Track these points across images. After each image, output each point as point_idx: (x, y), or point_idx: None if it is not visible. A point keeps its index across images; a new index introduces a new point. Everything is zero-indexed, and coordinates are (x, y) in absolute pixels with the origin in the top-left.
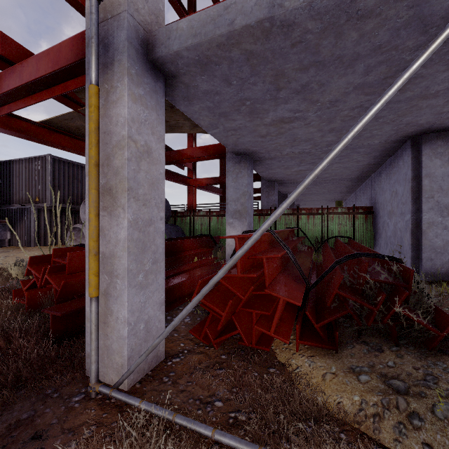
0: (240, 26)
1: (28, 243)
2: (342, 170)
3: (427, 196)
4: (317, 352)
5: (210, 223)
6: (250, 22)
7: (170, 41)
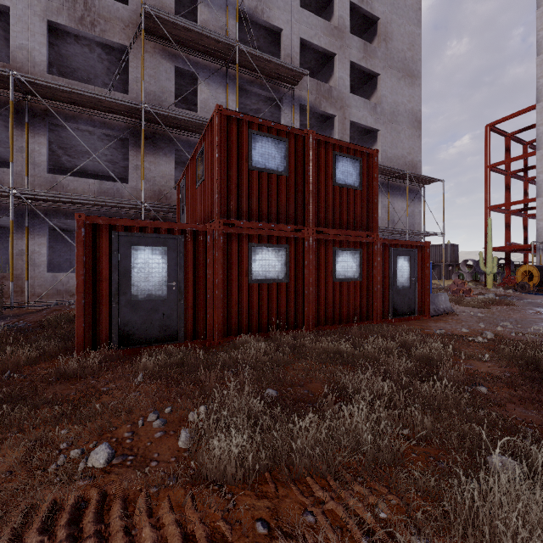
0: None
1: (439, 278)
2: None
3: None
4: None
5: None
6: None
7: None
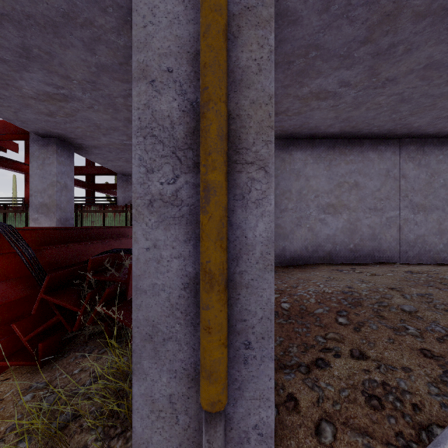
0: None
1: None
2: None
3: None
4: (20, 372)
5: None
6: None
7: None
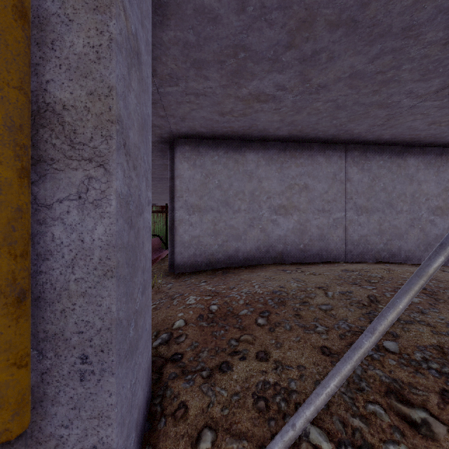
0: None
1: None
2: None
3: (178, 196)
4: None
5: None
6: None
7: None
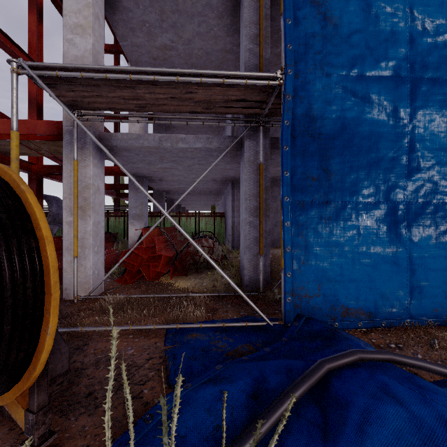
0: (146, 146)
1: None
2: (206, 189)
3: (237, 210)
4: (179, 278)
5: (108, 222)
6: (150, 146)
7: (112, 140)
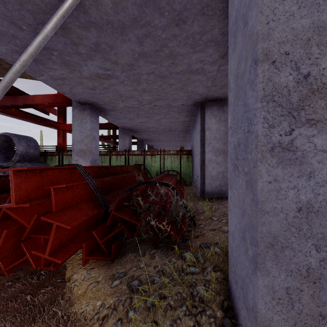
0: None
1: None
2: (171, 124)
3: (208, 143)
4: (99, 264)
5: None
6: None
7: None
